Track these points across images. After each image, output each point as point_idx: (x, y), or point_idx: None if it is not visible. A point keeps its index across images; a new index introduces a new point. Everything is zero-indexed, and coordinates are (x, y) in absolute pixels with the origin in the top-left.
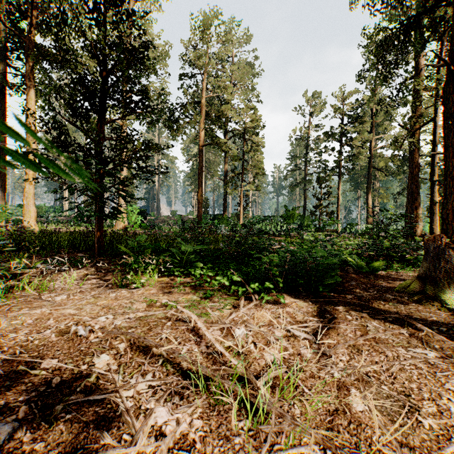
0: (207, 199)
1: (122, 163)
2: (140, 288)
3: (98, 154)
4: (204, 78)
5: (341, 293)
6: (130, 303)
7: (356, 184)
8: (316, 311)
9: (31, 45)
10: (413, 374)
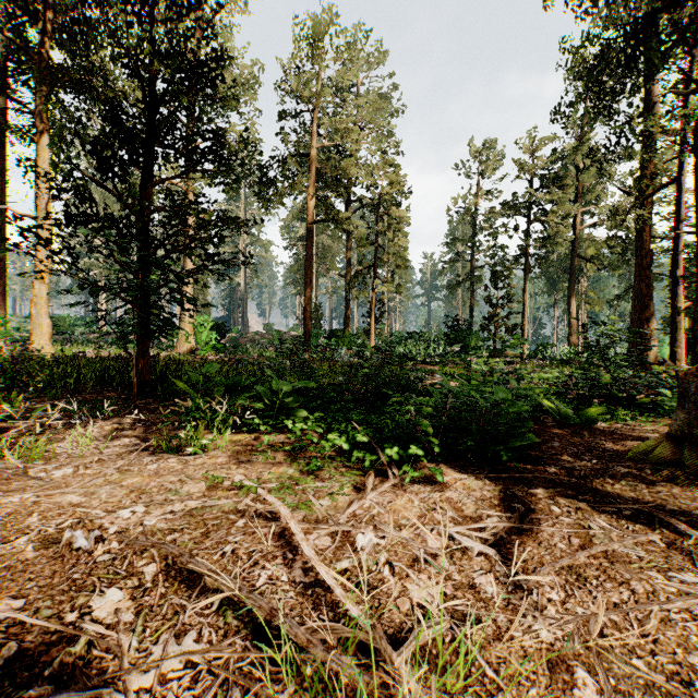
0: (320, 306)
1: (180, 248)
2: (199, 454)
3: (138, 232)
4: (315, 117)
5: (537, 462)
6: (180, 482)
7: (551, 283)
8: (497, 496)
9: (43, 64)
10: (688, 633)
